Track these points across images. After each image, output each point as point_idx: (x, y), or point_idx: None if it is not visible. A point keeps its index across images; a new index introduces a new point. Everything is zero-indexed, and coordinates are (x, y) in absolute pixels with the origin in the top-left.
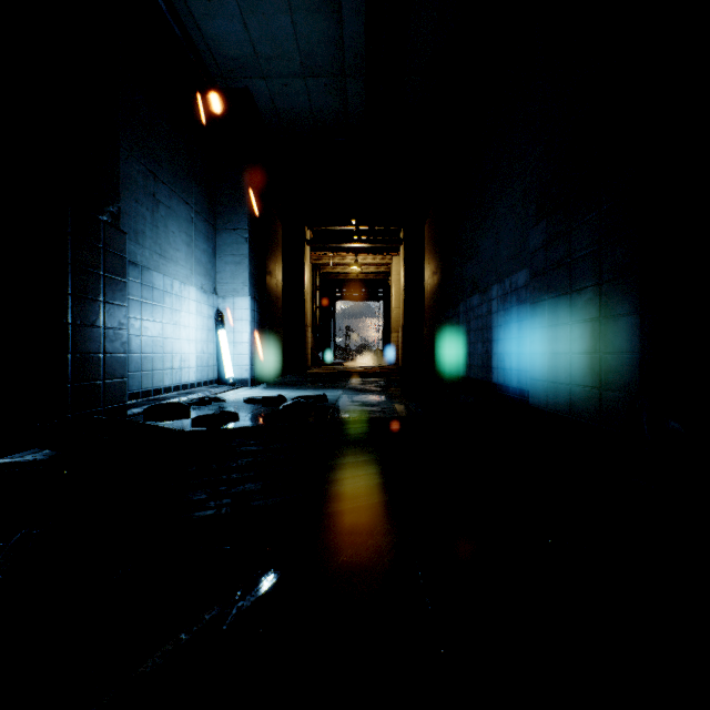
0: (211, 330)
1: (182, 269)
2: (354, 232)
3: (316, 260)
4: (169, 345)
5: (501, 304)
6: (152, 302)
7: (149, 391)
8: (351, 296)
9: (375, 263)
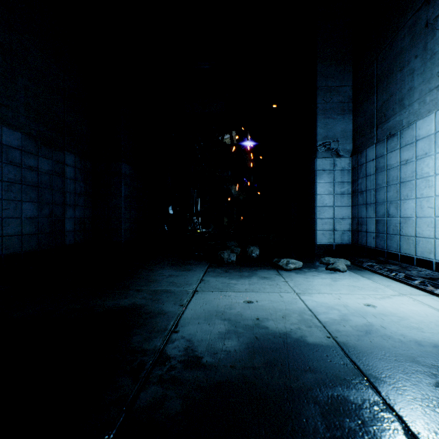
0: None
1: None
2: None
3: None
4: None
5: None
6: (416, 158)
7: (411, 257)
8: None
9: None
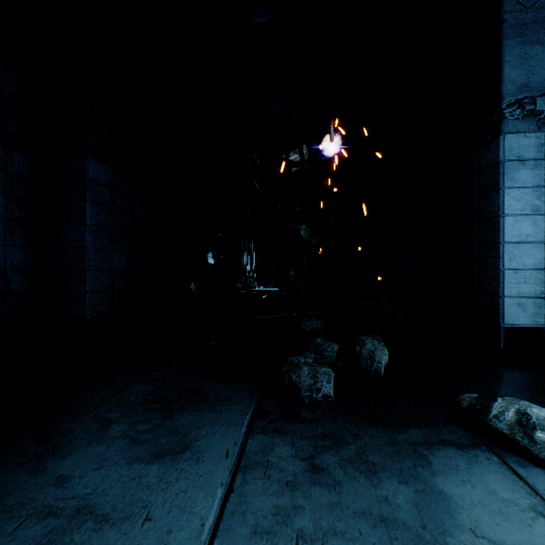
0: None
1: None
2: None
3: None
4: None
5: None
6: None
7: None
8: None
9: None
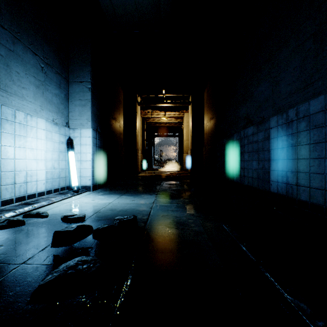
0: (62, 151)
1: (29, 103)
2: (164, 98)
3: (144, 115)
4: (9, 164)
5: (283, 131)
6: None
7: None
8: (162, 135)
9: (175, 116)
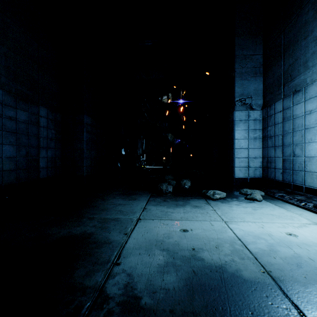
0: None
1: None
2: None
3: None
4: None
5: None
6: None
7: (314, 189)
8: None
9: None
